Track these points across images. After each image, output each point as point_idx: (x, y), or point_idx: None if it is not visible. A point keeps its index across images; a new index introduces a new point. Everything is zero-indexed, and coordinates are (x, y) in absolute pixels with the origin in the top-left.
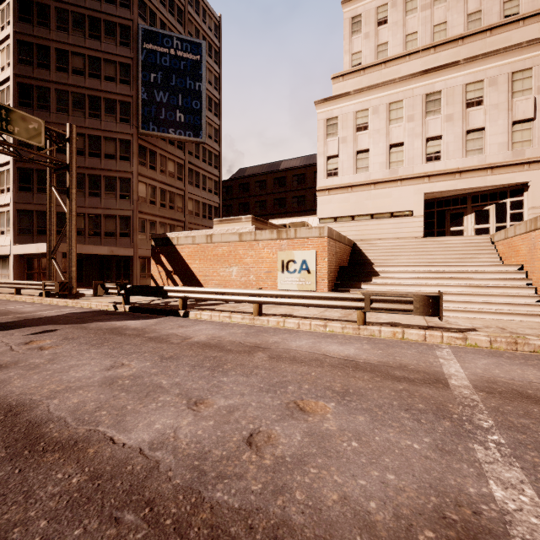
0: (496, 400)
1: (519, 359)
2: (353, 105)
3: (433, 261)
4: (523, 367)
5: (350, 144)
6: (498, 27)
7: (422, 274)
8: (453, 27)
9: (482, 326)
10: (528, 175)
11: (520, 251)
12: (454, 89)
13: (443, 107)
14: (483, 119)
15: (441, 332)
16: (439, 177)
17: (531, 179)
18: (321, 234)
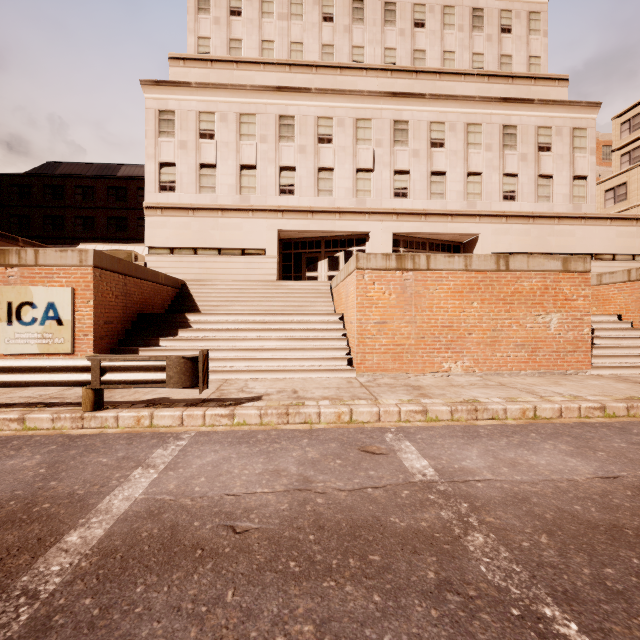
0: (92, 578)
1: (266, 442)
2: (196, 101)
3: (270, 309)
4: (252, 460)
5: (192, 153)
6: (346, 68)
7: (243, 325)
8: (309, 52)
9: (277, 390)
10: (369, 226)
11: (342, 299)
12: (307, 119)
13: (297, 135)
14: (332, 159)
15: (206, 410)
16: (292, 214)
17: (371, 229)
18: (84, 261)
